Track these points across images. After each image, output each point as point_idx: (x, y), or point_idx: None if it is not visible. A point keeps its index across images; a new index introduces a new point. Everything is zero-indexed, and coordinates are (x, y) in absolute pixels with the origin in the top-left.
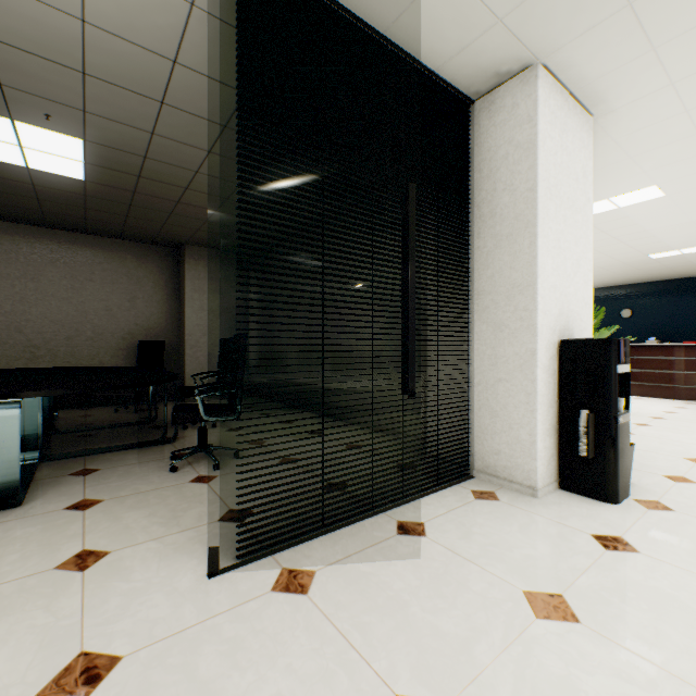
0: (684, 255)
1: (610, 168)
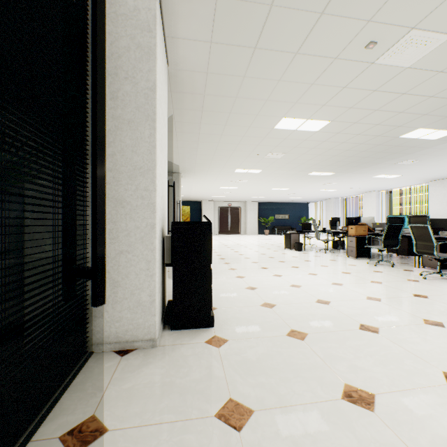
0: None
1: None
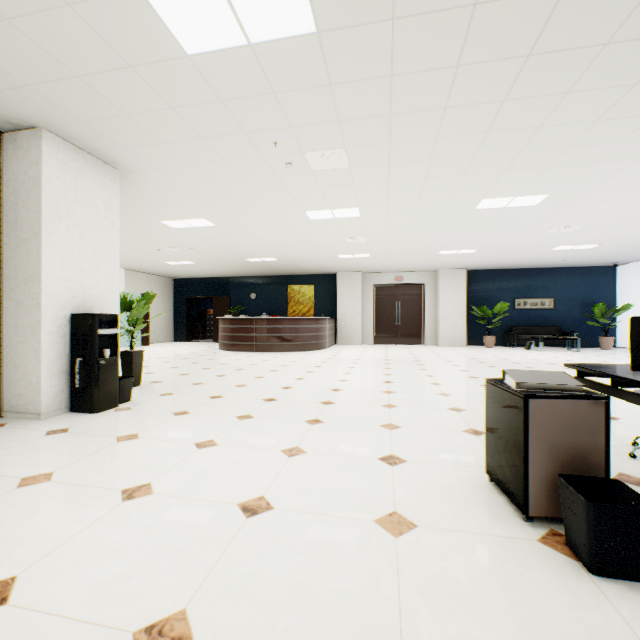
0: (266, 261)
1: (164, 202)
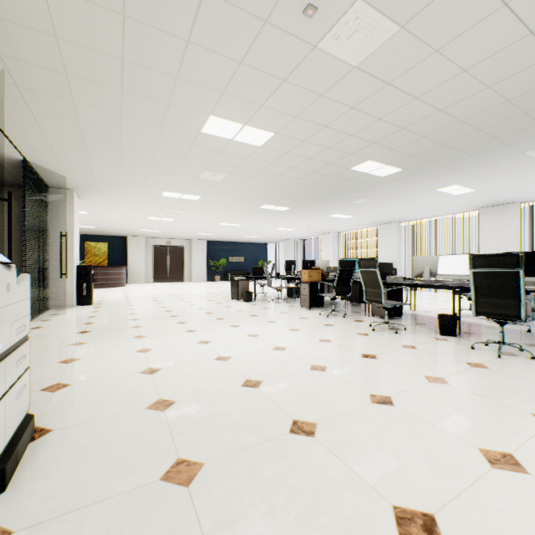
0: (84, 227)
1: None
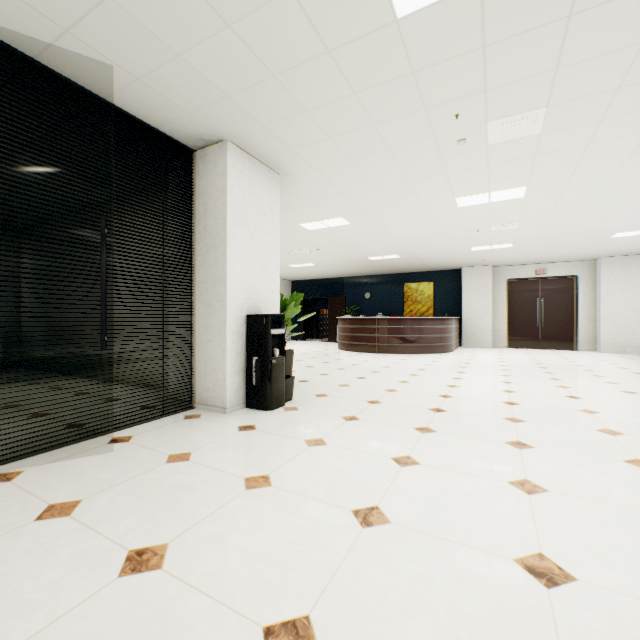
0: (387, 259)
1: (309, 204)
